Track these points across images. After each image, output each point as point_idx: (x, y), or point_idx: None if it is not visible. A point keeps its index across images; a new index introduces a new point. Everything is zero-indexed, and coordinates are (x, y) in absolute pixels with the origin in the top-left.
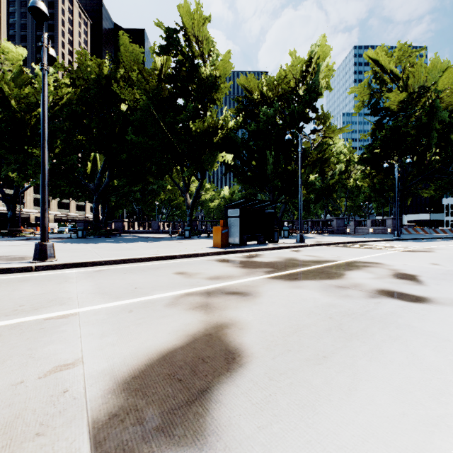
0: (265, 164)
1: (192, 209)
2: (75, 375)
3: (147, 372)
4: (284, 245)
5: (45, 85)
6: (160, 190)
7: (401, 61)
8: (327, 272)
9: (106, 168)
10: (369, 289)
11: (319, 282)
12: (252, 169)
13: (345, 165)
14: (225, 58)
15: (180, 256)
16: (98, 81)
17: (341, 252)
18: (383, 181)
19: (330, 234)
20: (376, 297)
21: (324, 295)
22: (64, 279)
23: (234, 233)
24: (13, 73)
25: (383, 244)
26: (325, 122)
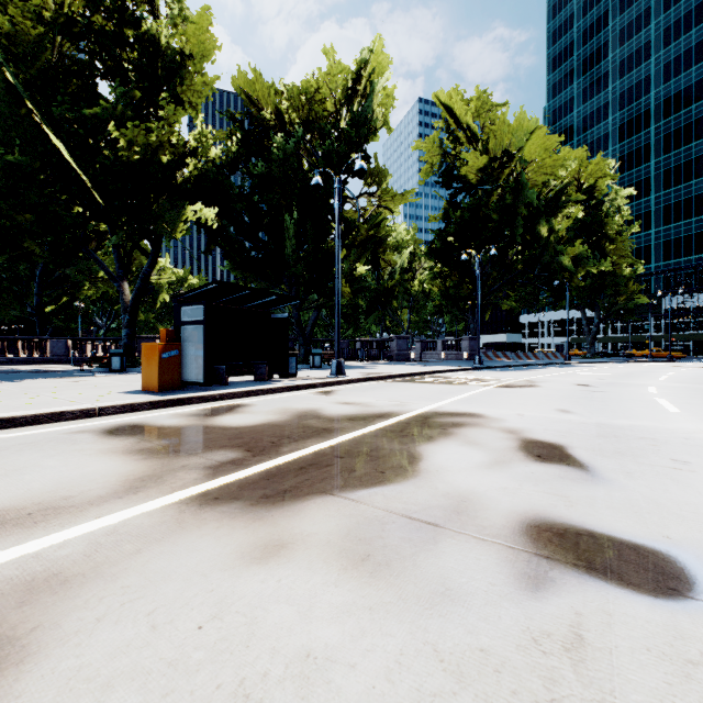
0: (284, 239)
1: (133, 312)
2: None
3: None
4: (304, 383)
5: None
6: (83, 278)
7: (480, 116)
8: (379, 454)
9: None
10: (503, 528)
11: (353, 502)
12: (259, 245)
13: (409, 261)
14: (202, 21)
15: None
16: None
17: (406, 392)
18: (458, 284)
19: (388, 362)
20: (548, 585)
21: (359, 612)
22: None
23: (194, 358)
24: None
25: (465, 376)
26: (382, 182)
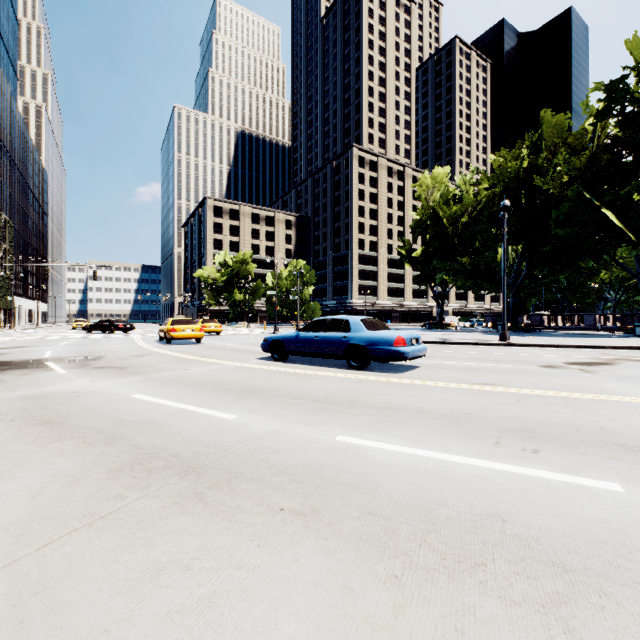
0: None
1: None
2: (554, 360)
3: (576, 362)
4: None
5: (504, 240)
6: (599, 267)
7: None
8: None
9: (523, 258)
10: None
11: None
12: None
13: None
14: None
15: (609, 347)
16: (516, 177)
17: None
18: None
19: None
20: None
21: None
22: (524, 349)
23: None
24: (442, 194)
25: None
26: None
